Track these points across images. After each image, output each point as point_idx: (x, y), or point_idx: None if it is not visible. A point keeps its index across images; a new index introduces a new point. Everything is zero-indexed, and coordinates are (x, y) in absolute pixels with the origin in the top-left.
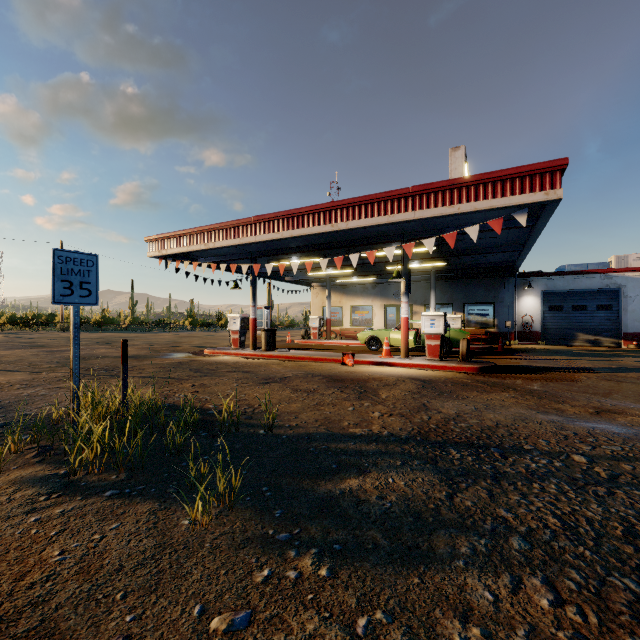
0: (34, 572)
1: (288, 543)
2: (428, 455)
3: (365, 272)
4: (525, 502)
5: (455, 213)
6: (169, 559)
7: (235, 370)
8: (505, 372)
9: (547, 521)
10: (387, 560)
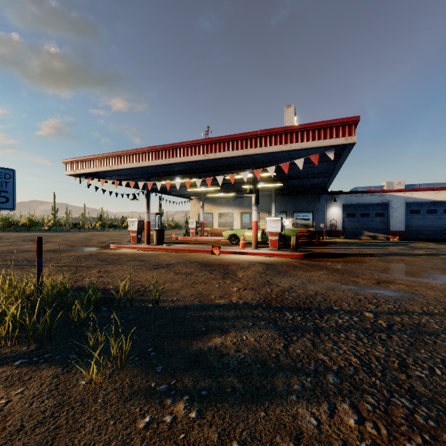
0: None
1: (166, 393)
2: (271, 317)
3: (228, 189)
4: (336, 348)
5: (288, 150)
6: (66, 416)
7: (133, 259)
8: (320, 257)
9: (351, 360)
10: (241, 400)
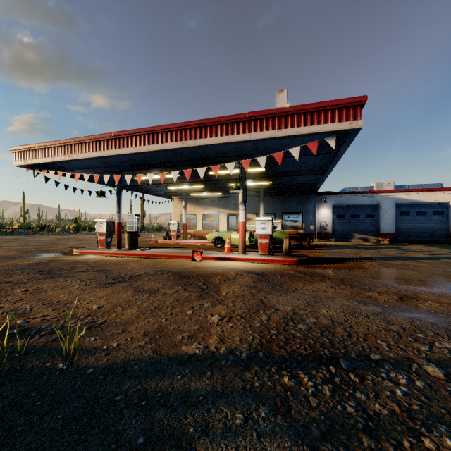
0: None
1: None
2: (276, 390)
3: (213, 188)
4: None
5: (282, 136)
6: None
7: (90, 269)
8: (316, 263)
9: None
10: None
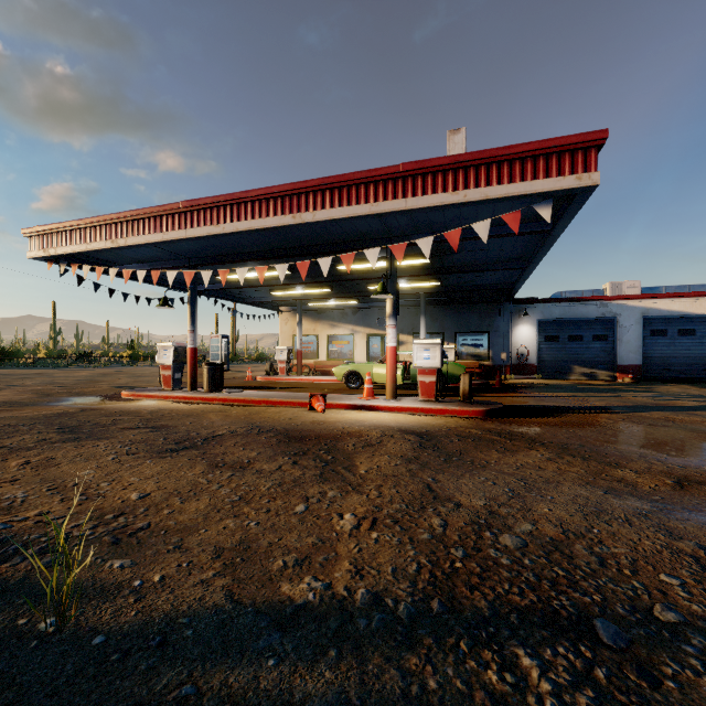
0: None
1: None
2: (475, 703)
3: (344, 293)
4: None
5: (460, 202)
6: None
7: (141, 425)
8: (515, 415)
9: None
10: None
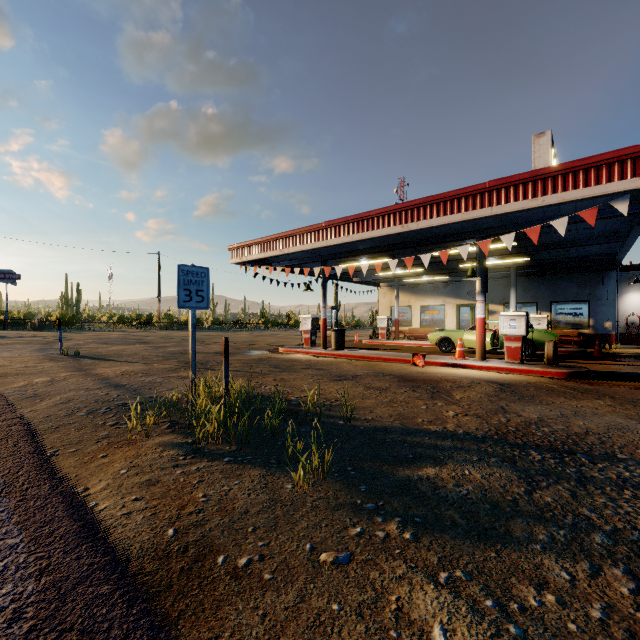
0: (190, 506)
1: (374, 511)
2: (506, 454)
3: (436, 271)
4: (612, 505)
5: (539, 206)
6: (281, 510)
7: (309, 367)
8: (601, 379)
9: (636, 524)
10: (465, 535)
